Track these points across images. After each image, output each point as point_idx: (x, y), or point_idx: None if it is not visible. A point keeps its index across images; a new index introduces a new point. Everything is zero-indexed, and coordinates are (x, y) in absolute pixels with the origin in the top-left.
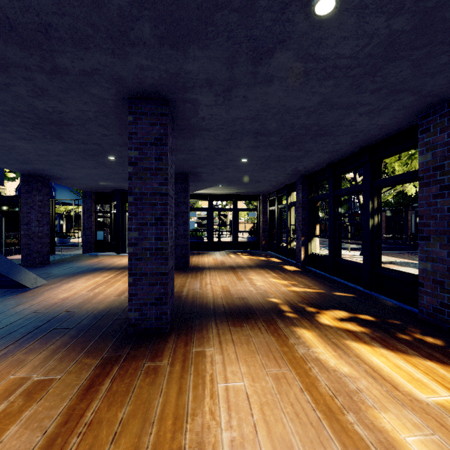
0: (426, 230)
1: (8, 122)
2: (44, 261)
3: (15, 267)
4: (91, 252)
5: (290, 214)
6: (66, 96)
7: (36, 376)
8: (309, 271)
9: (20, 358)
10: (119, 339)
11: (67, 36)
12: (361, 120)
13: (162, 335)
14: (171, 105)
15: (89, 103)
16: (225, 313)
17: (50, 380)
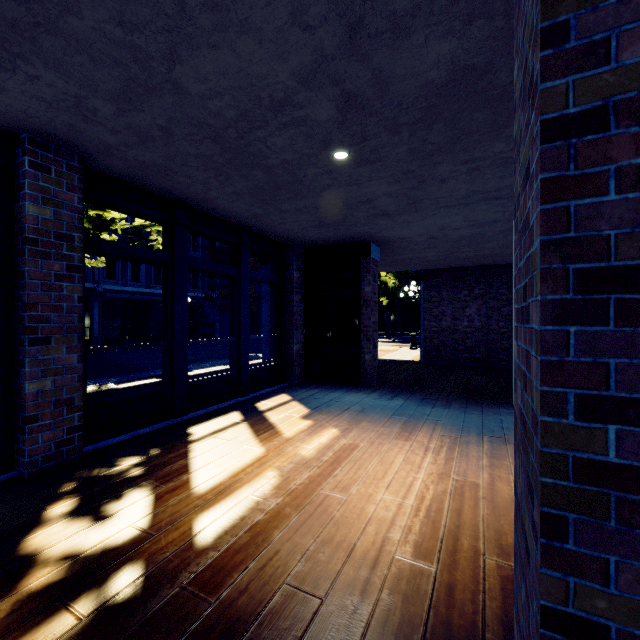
0: (44, 327)
1: None
2: None
3: None
4: None
5: None
6: None
7: None
8: None
9: None
10: None
11: None
12: (37, 86)
13: None
14: None
15: None
16: None
17: None
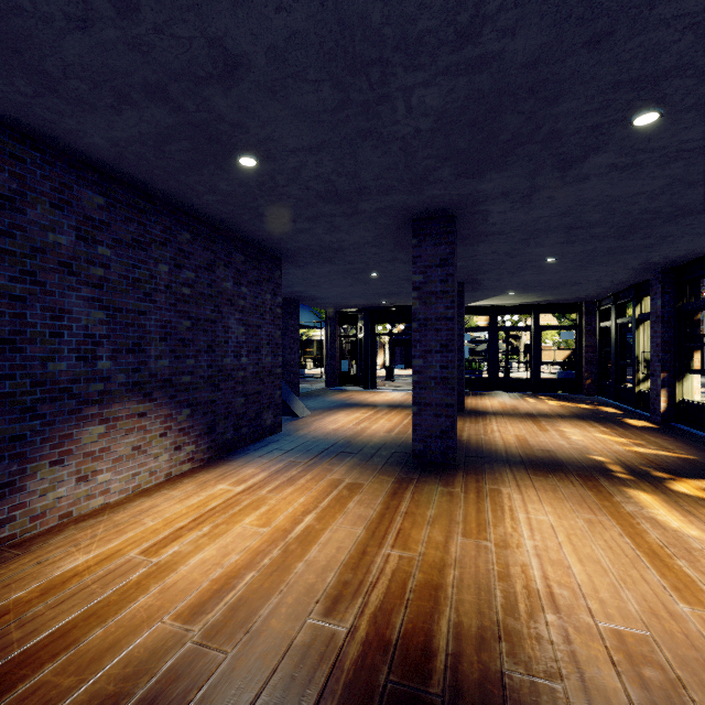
0: None
1: (293, 255)
2: (295, 393)
3: (290, 394)
4: (335, 386)
5: (639, 334)
6: (354, 229)
7: (348, 480)
8: (674, 430)
9: (328, 467)
10: (406, 468)
11: (376, 190)
12: None
13: (448, 471)
14: (457, 218)
15: (372, 230)
16: (522, 462)
17: (361, 484)
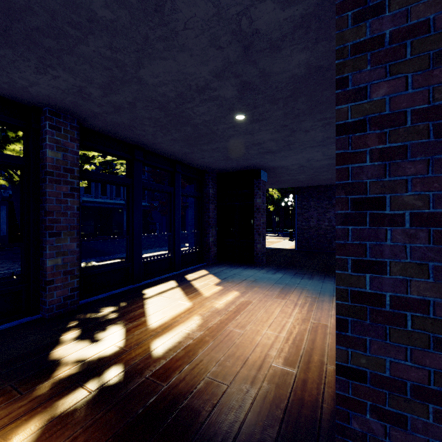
0: (57, 226)
1: None
2: None
3: None
4: None
5: None
6: None
7: None
8: None
9: None
10: None
11: None
12: (57, 81)
13: None
14: None
15: None
16: (193, 441)
17: None
